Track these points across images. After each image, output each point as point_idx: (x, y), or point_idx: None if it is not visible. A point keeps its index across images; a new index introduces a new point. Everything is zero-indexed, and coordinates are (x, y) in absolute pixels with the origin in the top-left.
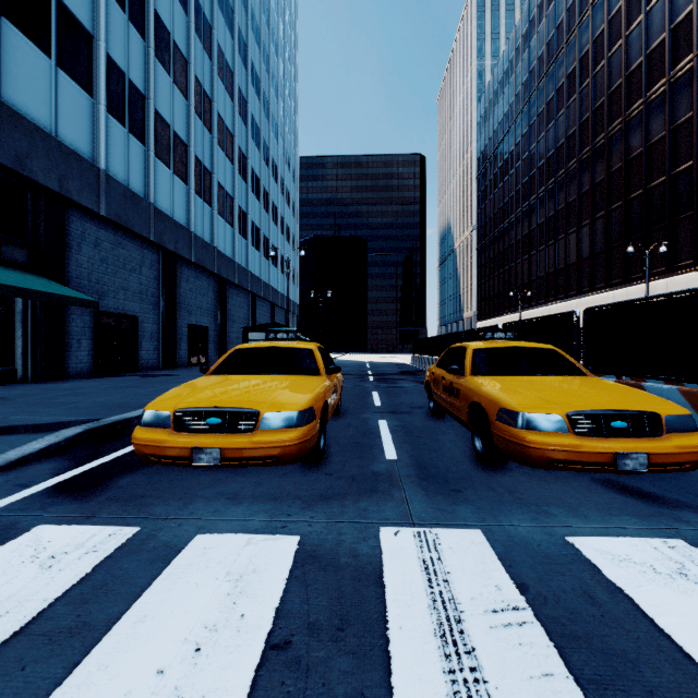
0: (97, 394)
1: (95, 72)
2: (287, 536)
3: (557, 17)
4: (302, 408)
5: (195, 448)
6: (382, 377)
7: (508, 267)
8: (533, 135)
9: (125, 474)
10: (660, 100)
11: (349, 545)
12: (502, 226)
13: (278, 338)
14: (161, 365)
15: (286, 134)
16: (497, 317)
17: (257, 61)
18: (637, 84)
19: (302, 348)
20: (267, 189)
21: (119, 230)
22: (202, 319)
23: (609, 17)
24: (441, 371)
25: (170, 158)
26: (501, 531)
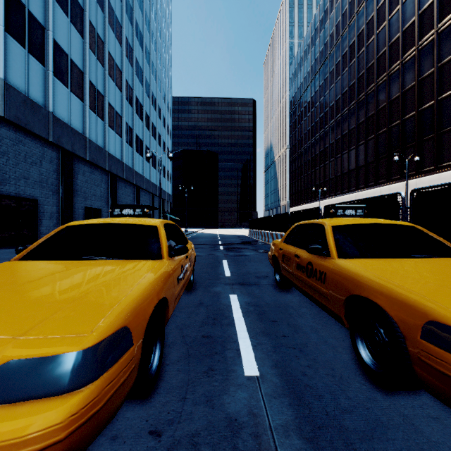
0: None
1: None
2: None
3: (343, 8)
4: (94, 340)
5: None
6: (229, 247)
7: (310, 172)
8: (327, 86)
9: None
10: (411, 61)
11: None
12: (306, 145)
13: (124, 214)
14: None
15: (162, 77)
16: (303, 205)
17: (141, 22)
18: (396, 51)
19: (145, 225)
20: (148, 113)
21: (20, 130)
22: (96, 203)
23: (377, 7)
24: (291, 247)
25: (68, 80)
26: None
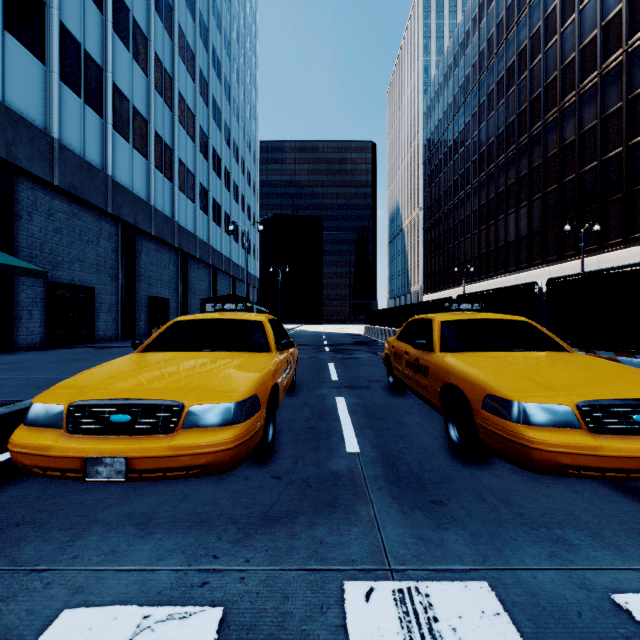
0: (37, 368)
1: (47, 39)
2: (204, 607)
3: (497, 16)
4: (241, 398)
5: (90, 458)
6: (337, 348)
7: (452, 245)
8: (475, 124)
9: (14, 483)
10: (592, 92)
11: (298, 626)
12: (446, 207)
13: (226, 309)
14: (120, 336)
15: (246, 118)
16: (442, 291)
17: (219, 46)
18: (571, 77)
19: (251, 320)
20: (228, 168)
21: (74, 201)
22: (163, 291)
23: (545, 16)
24: (403, 344)
25: (129, 132)
26: (516, 583)
